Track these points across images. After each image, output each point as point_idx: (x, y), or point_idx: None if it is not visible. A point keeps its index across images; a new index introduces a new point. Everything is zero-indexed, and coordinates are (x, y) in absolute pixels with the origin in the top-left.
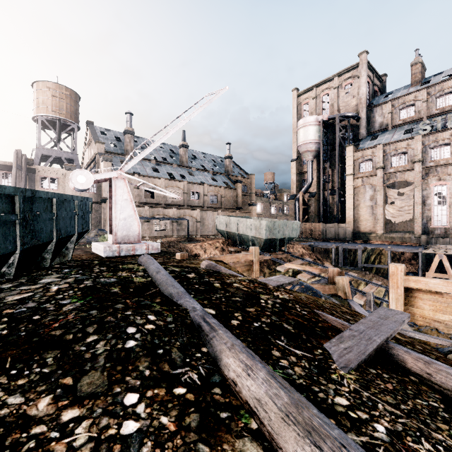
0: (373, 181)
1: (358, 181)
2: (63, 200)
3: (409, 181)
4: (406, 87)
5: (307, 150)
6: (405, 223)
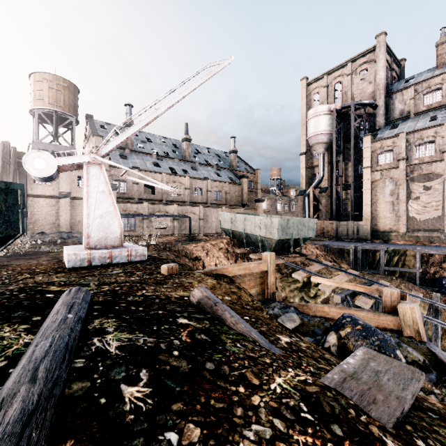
0: (394, 174)
1: (376, 174)
2: None
3: (438, 173)
4: (430, 70)
5: (318, 141)
6: (426, 220)
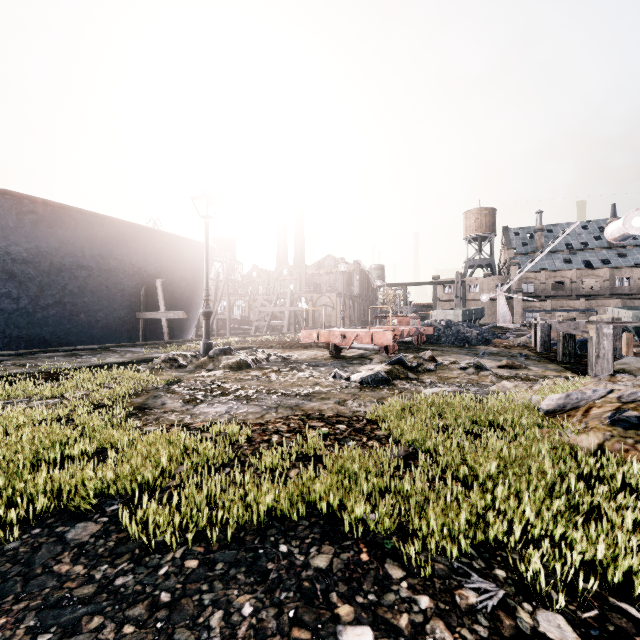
0: None
1: None
2: (475, 310)
3: None
4: None
5: None
6: None
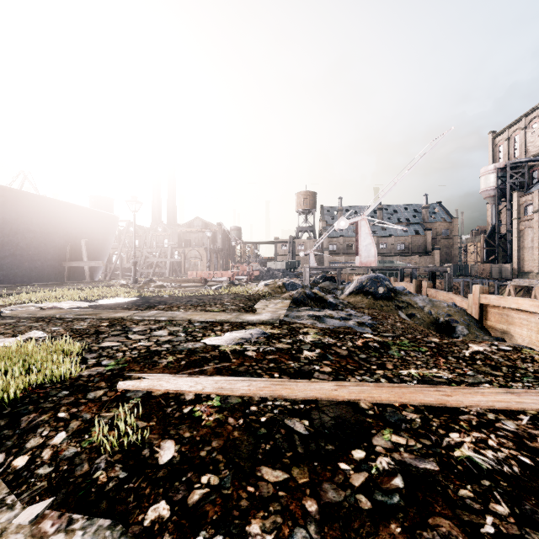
0: (533, 224)
1: (522, 224)
2: (294, 262)
3: None
4: None
5: (486, 196)
6: None
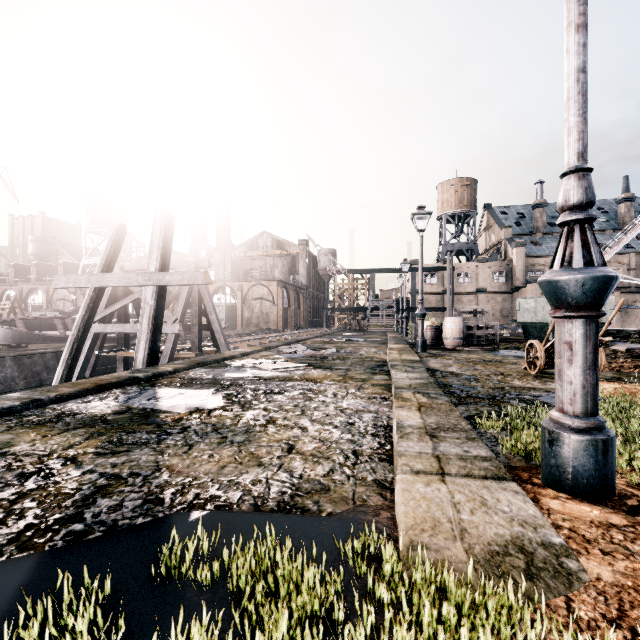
0: None
1: None
2: None
3: None
4: None
5: None
6: None
